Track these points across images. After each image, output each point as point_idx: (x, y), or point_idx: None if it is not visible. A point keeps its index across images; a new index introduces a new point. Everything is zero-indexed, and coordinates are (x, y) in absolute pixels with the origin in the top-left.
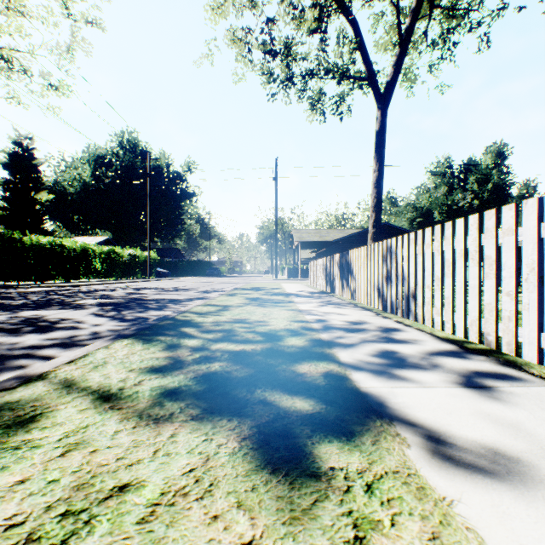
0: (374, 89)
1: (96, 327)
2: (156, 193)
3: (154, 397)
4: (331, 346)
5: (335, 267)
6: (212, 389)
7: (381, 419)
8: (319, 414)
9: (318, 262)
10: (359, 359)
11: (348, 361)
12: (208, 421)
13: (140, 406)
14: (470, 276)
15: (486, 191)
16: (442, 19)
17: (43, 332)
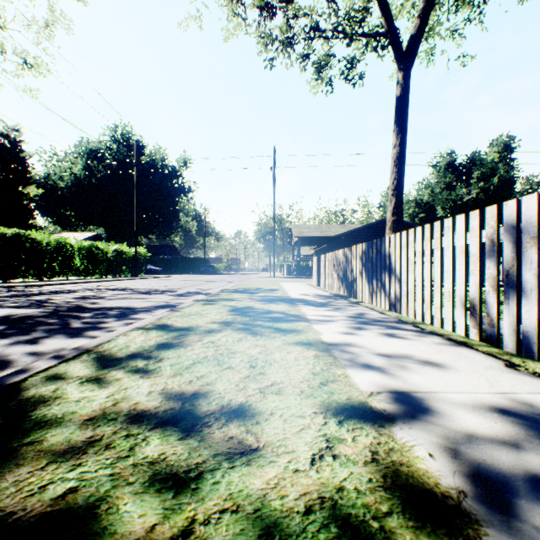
0: (394, 46)
1: None
2: (150, 188)
3: None
4: None
5: (355, 263)
6: None
7: None
8: None
9: (326, 257)
10: None
11: None
12: None
13: None
14: None
15: (492, 185)
16: None
17: None
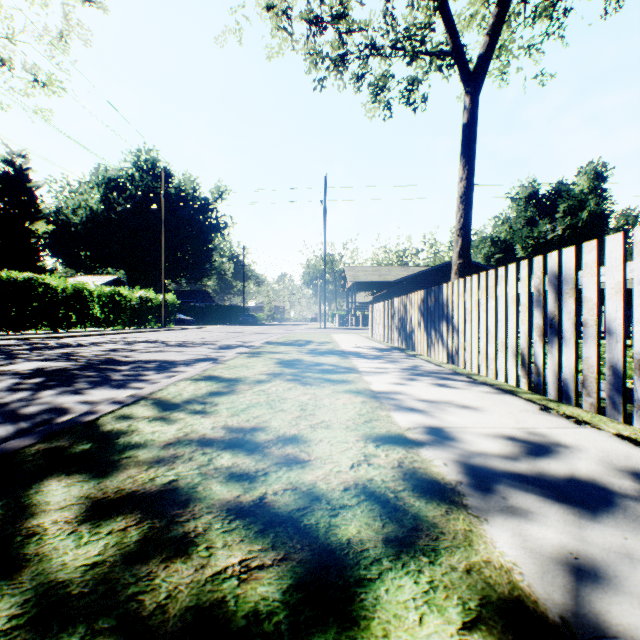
0: (461, 66)
1: None
2: (179, 224)
3: None
4: None
5: (414, 312)
6: None
7: None
8: None
9: (383, 305)
10: None
11: None
12: None
13: None
14: None
15: (581, 220)
16: None
17: None
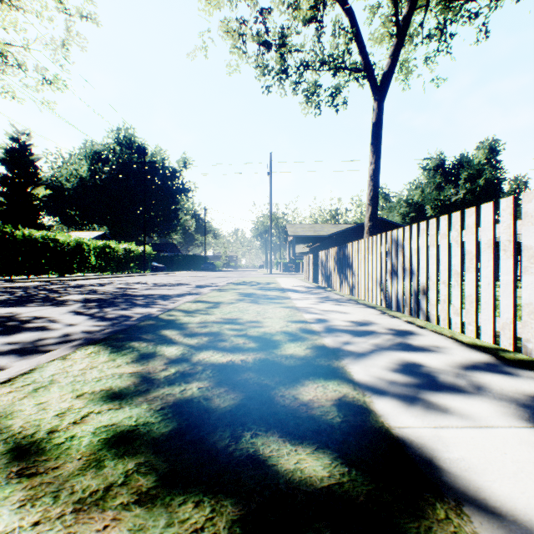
0: (370, 80)
1: (70, 327)
2: (152, 189)
3: (93, 448)
4: (339, 355)
5: (331, 261)
6: (181, 432)
7: (442, 500)
8: (341, 488)
9: (313, 256)
10: (378, 377)
11: (364, 379)
12: (161, 508)
13: (65, 469)
14: (501, 270)
15: (478, 186)
16: (438, 11)
17: (6, 334)
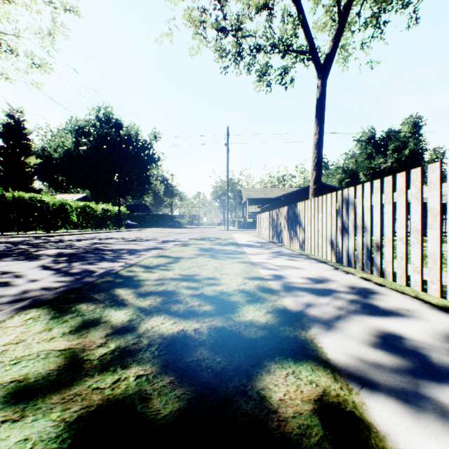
0: (315, 61)
1: (30, 283)
2: (127, 158)
3: None
4: (304, 322)
5: (282, 219)
6: None
7: None
8: None
9: (265, 215)
10: (358, 356)
11: (342, 361)
12: None
13: None
14: None
15: (404, 156)
16: (372, 3)
17: None
